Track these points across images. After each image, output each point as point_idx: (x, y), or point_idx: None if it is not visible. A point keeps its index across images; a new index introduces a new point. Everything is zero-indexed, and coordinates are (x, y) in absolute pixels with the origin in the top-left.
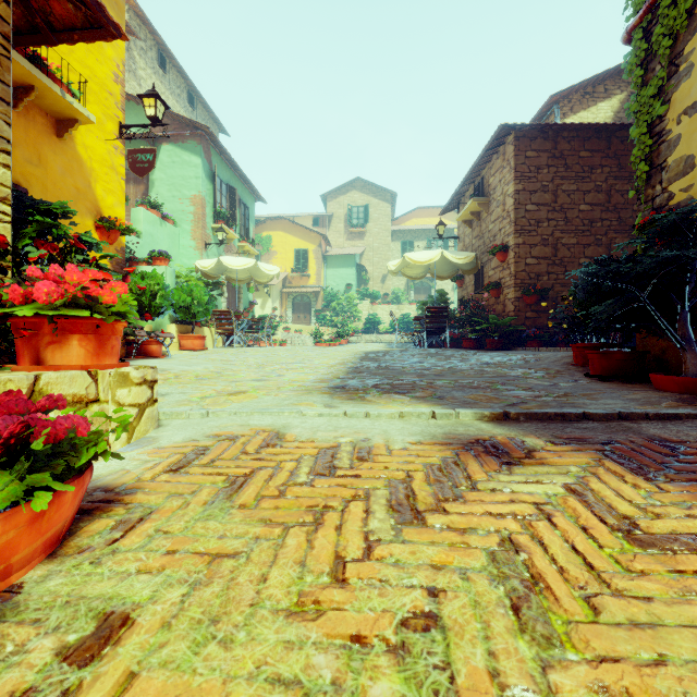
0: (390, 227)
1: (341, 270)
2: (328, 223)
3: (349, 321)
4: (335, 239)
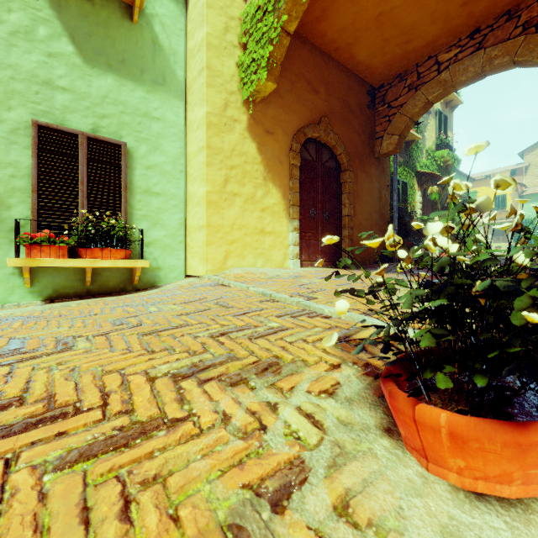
0: None
1: (536, 203)
2: (524, 171)
3: None
4: (532, 180)
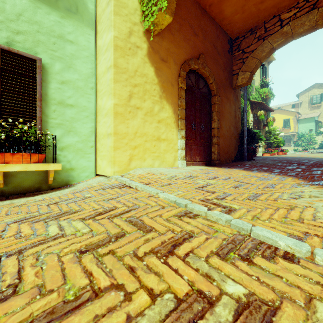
0: None
1: (306, 124)
2: (299, 105)
3: (309, 145)
4: (303, 111)
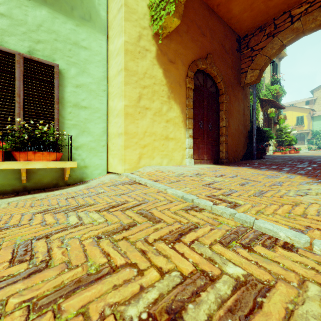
0: None
1: None
2: (314, 102)
3: None
4: (318, 107)
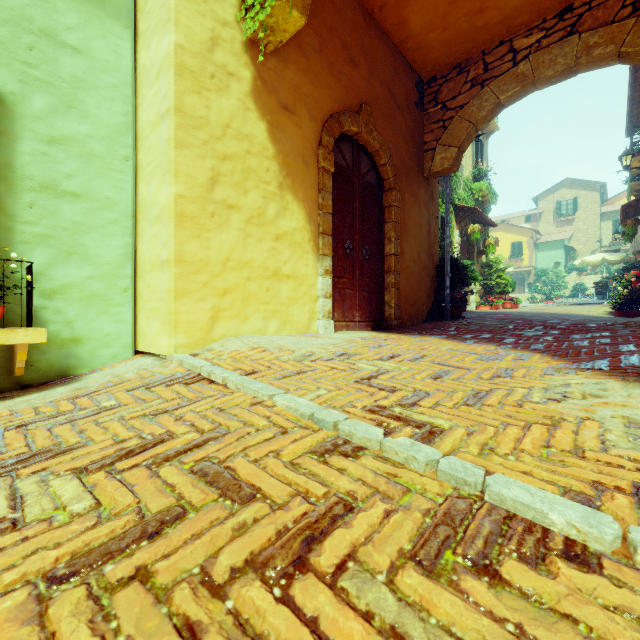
0: (599, 211)
1: (550, 252)
2: (538, 217)
3: (555, 290)
4: (545, 228)
